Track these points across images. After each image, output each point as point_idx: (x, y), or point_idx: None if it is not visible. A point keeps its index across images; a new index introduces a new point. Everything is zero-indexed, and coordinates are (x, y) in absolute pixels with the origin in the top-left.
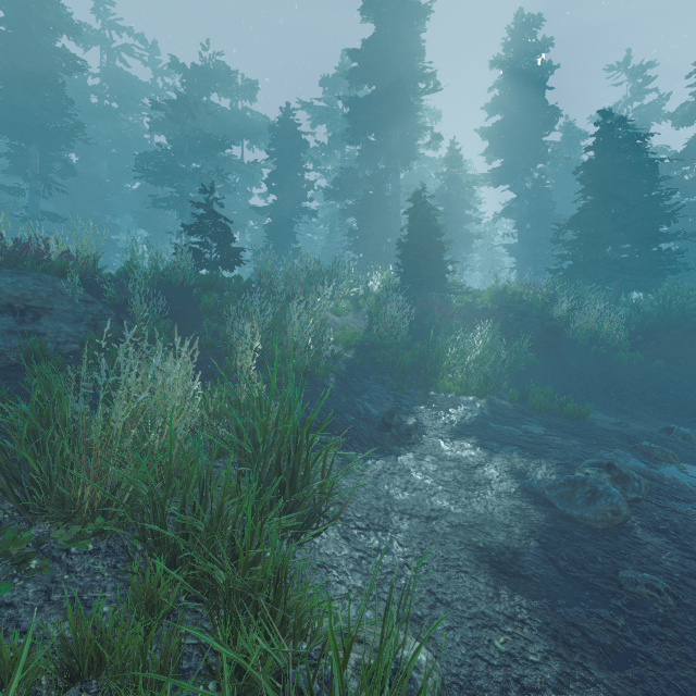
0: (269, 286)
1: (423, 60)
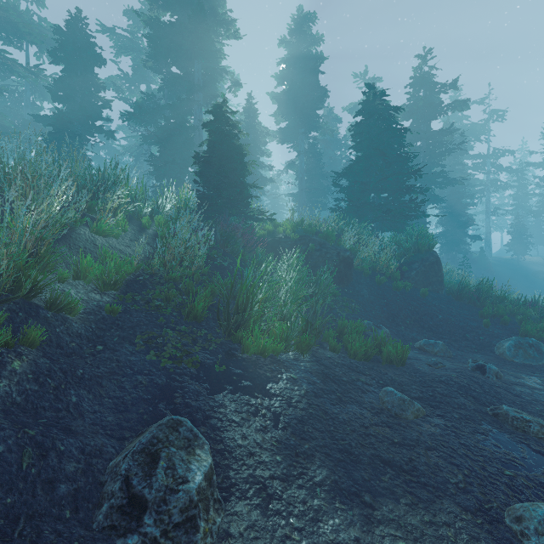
0: None
1: (224, 6)
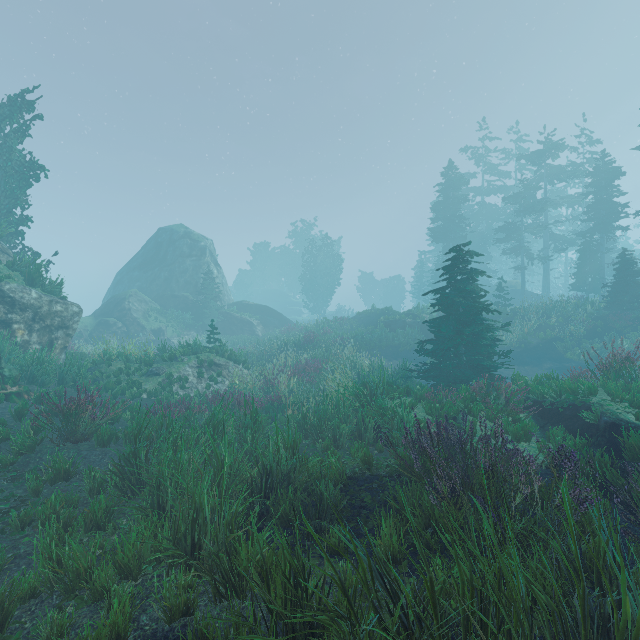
0: (522, 314)
1: None
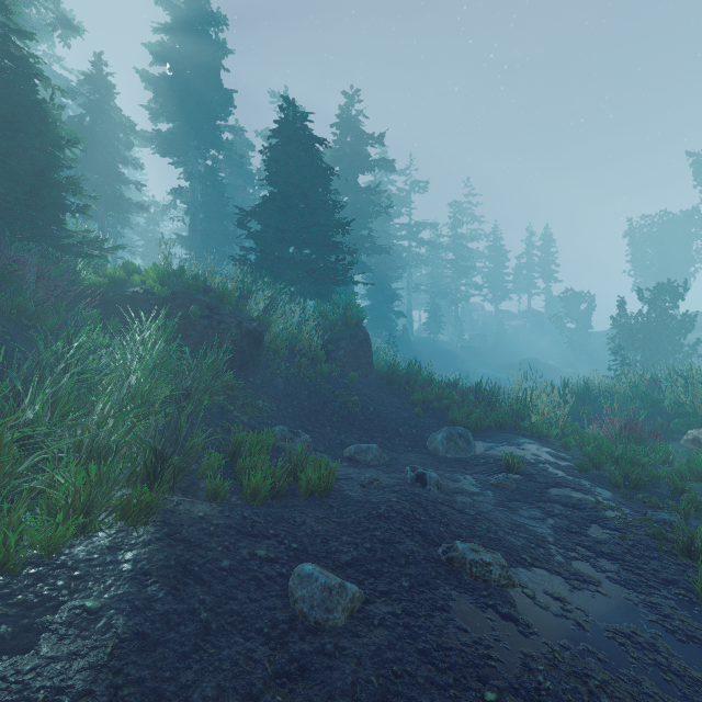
0: None
1: None
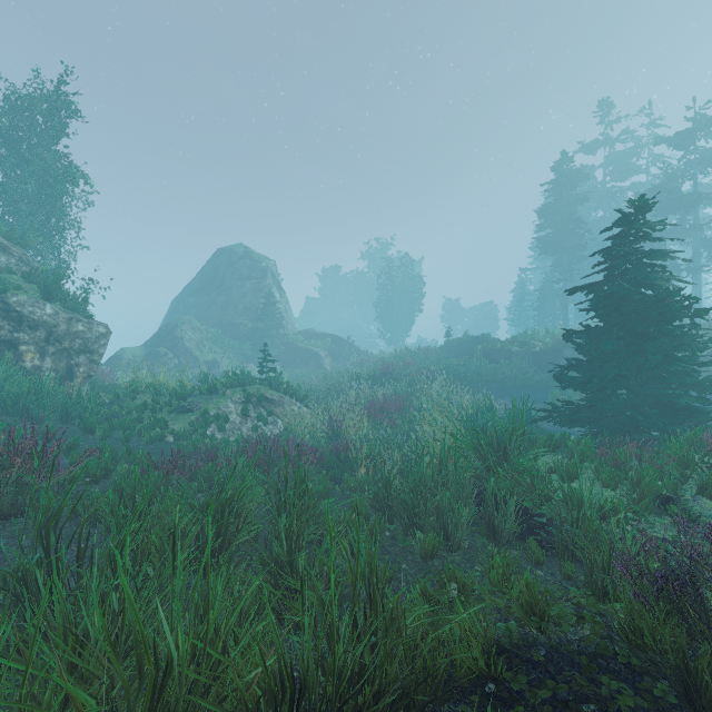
0: None
1: None
